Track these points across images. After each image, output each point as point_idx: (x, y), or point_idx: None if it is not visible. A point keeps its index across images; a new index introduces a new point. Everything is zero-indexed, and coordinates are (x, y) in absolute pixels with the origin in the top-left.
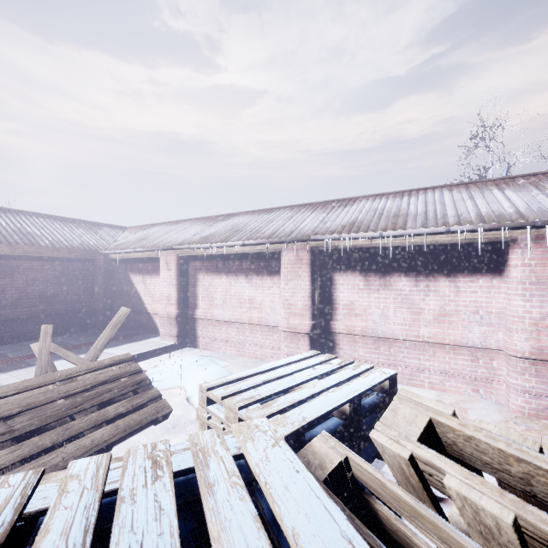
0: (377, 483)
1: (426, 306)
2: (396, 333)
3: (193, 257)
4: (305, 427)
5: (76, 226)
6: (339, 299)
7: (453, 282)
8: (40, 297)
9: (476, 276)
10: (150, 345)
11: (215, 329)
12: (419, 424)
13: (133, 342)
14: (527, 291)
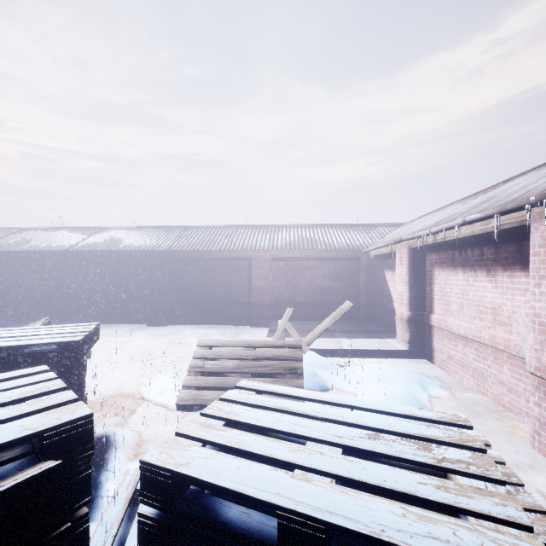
0: None
1: None
2: None
3: (429, 248)
4: (170, 473)
5: (353, 230)
6: None
7: None
8: (320, 288)
9: None
10: (378, 344)
11: (450, 343)
12: None
13: (368, 338)
14: None
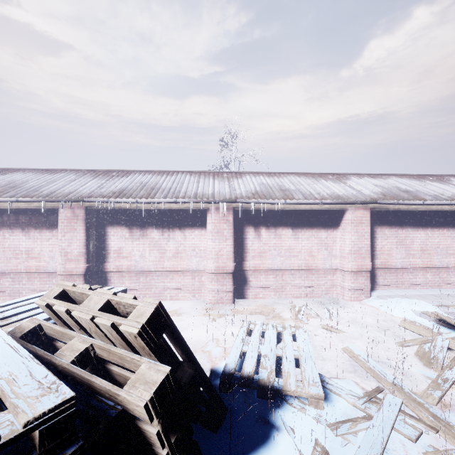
0: (52, 330)
1: (168, 248)
2: (150, 267)
3: None
4: None
5: None
6: (111, 246)
7: (183, 233)
8: None
9: (194, 229)
10: None
11: None
12: (58, 292)
13: None
14: (213, 237)
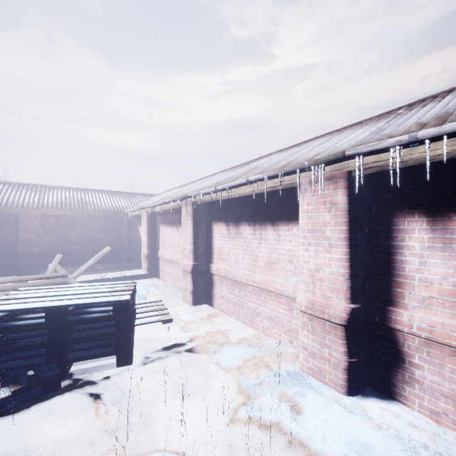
0: None
1: (260, 254)
2: (241, 277)
3: (158, 213)
4: None
5: (119, 196)
6: (215, 245)
7: (276, 231)
8: (90, 240)
9: (291, 225)
10: (129, 273)
11: (165, 265)
12: None
13: (124, 271)
14: (305, 239)
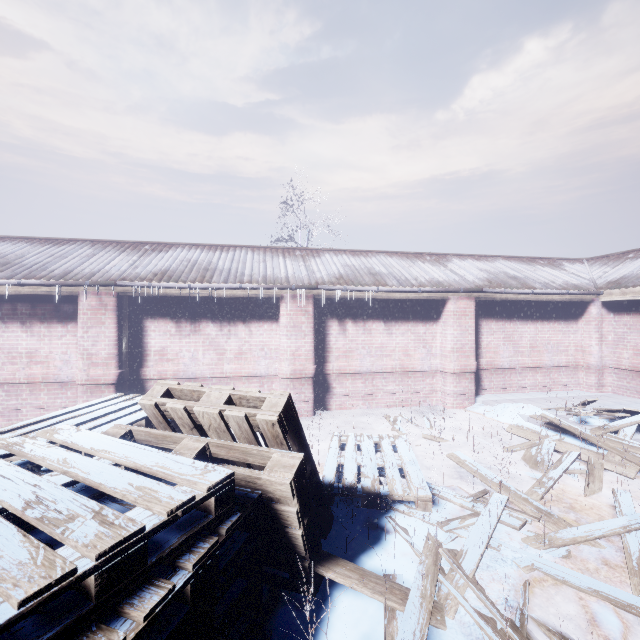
0: (147, 435)
1: (229, 347)
2: (204, 372)
3: None
4: None
5: None
6: (151, 345)
7: (248, 327)
8: None
9: (263, 323)
10: None
11: None
12: (163, 391)
13: None
14: (289, 332)
